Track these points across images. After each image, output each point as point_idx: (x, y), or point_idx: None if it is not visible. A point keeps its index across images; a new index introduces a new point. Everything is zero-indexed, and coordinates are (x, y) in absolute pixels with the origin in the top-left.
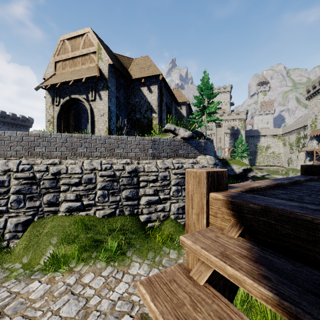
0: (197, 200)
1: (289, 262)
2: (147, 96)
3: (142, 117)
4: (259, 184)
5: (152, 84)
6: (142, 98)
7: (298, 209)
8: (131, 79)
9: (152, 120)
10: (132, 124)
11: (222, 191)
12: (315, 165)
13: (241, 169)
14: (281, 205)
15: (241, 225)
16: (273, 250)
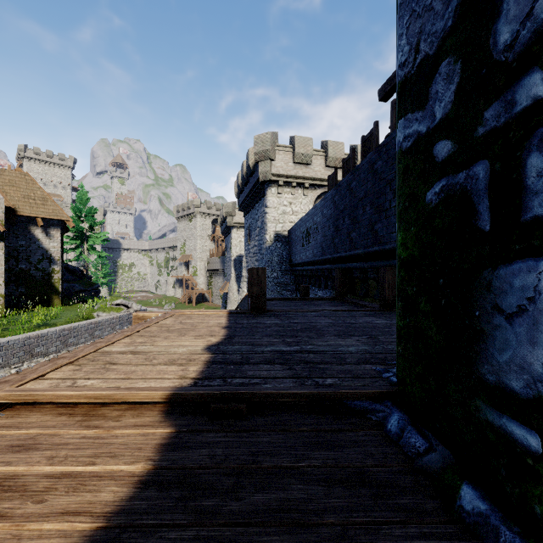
0: None
1: None
2: (42, 240)
3: (33, 269)
4: None
5: (51, 227)
6: (33, 242)
7: None
8: (15, 214)
9: (51, 273)
10: (11, 277)
11: None
12: None
13: None
14: None
15: None
16: None
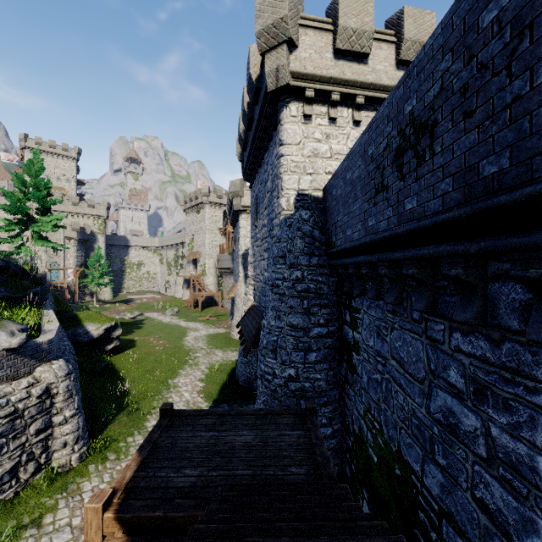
0: (96, 523)
1: (141, 536)
2: None
3: None
4: (131, 471)
5: None
6: None
7: (145, 509)
8: None
9: None
10: None
11: (110, 505)
12: (168, 408)
13: (102, 330)
14: (139, 509)
15: (123, 527)
16: (136, 531)
